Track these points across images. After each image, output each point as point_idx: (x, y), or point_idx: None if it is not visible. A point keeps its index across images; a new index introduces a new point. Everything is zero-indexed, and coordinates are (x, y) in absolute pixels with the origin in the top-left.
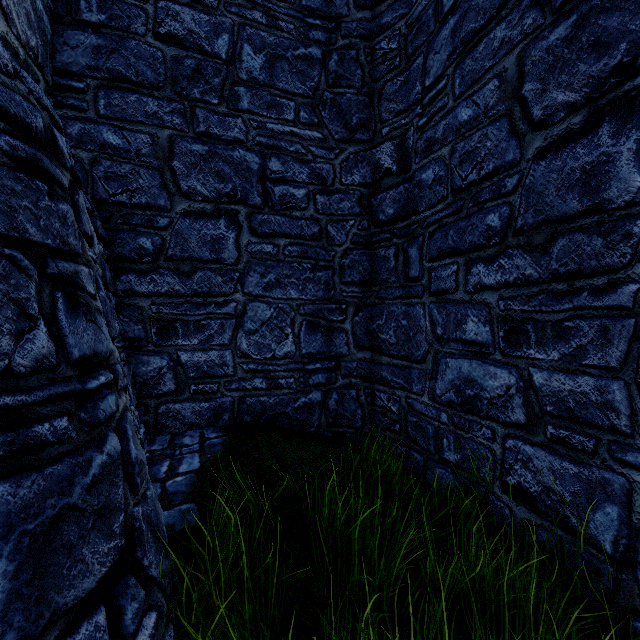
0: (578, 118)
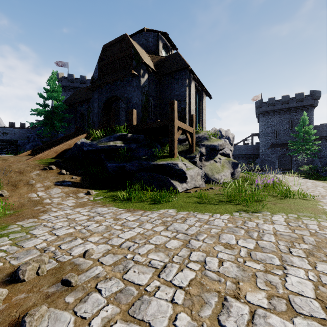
0: None
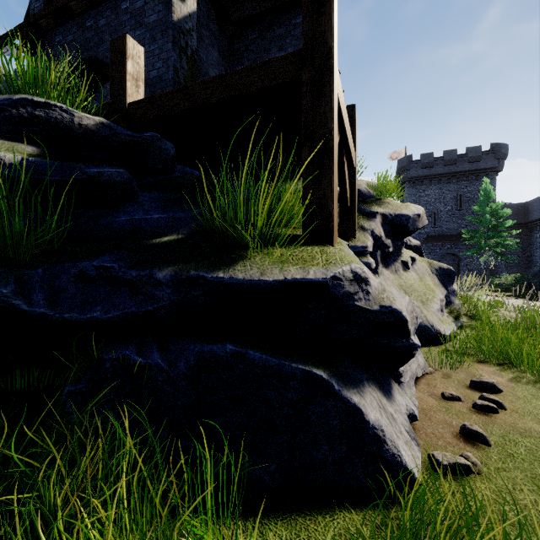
0: None
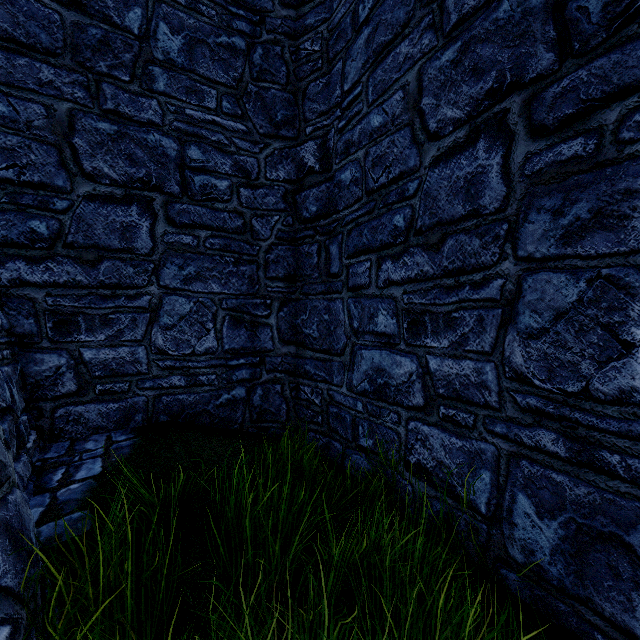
0: (462, 133)
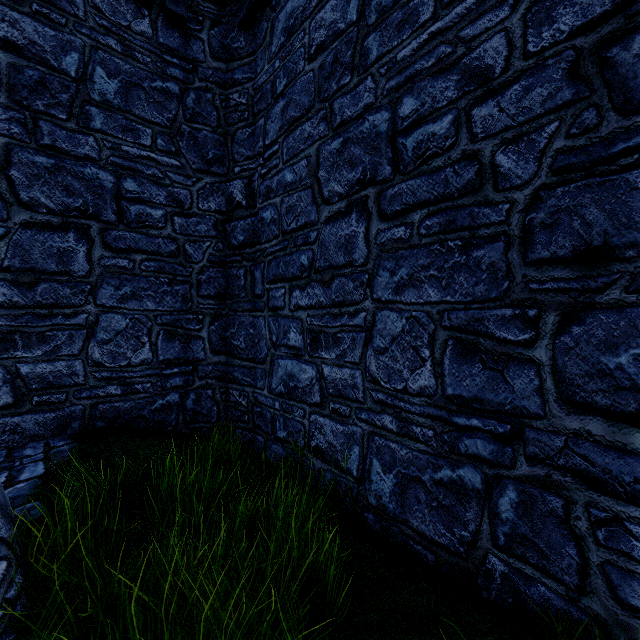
0: (343, 204)
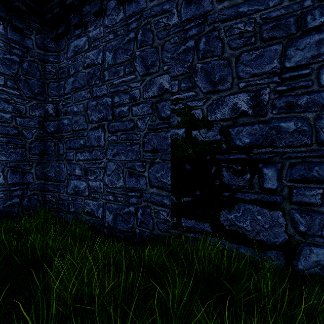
0: (97, 125)
